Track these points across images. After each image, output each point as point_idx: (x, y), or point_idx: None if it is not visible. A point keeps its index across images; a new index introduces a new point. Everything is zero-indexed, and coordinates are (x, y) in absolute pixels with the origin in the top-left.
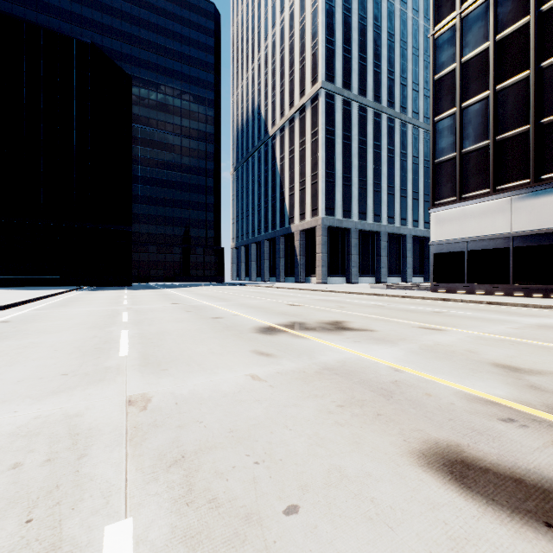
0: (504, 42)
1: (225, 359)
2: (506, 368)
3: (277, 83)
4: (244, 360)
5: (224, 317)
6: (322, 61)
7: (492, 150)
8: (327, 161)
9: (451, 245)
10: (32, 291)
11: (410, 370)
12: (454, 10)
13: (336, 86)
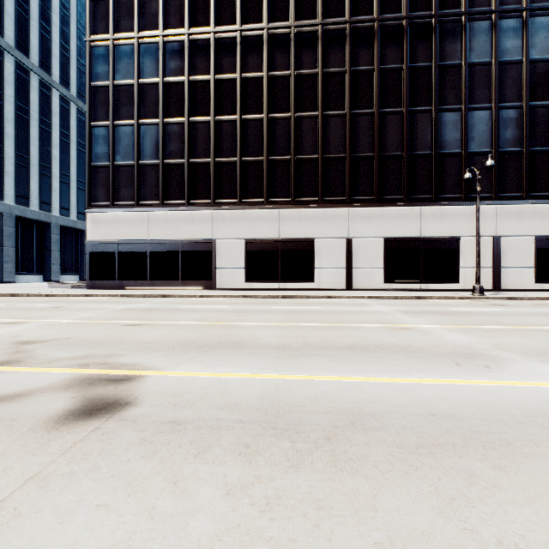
0: (144, 88)
1: None
2: (22, 343)
3: None
4: None
5: None
6: None
7: (137, 171)
8: None
9: (106, 246)
10: None
11: None
12: (108, 33)
13: None
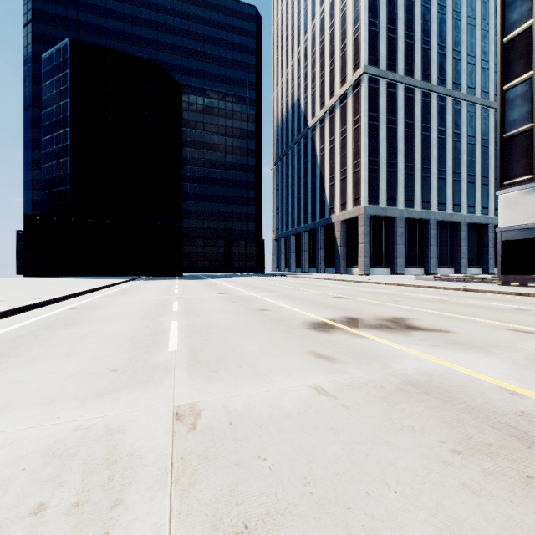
0: None
1: (280, 361)
2: None
3: (317, 74)
4: (301, 364)
5: (270, 309)
6: (365, 45)
7: None
8: (370, 147)
9: (526, 231)
10: (100, 280)
11: None
12: None
13: (380, 69)
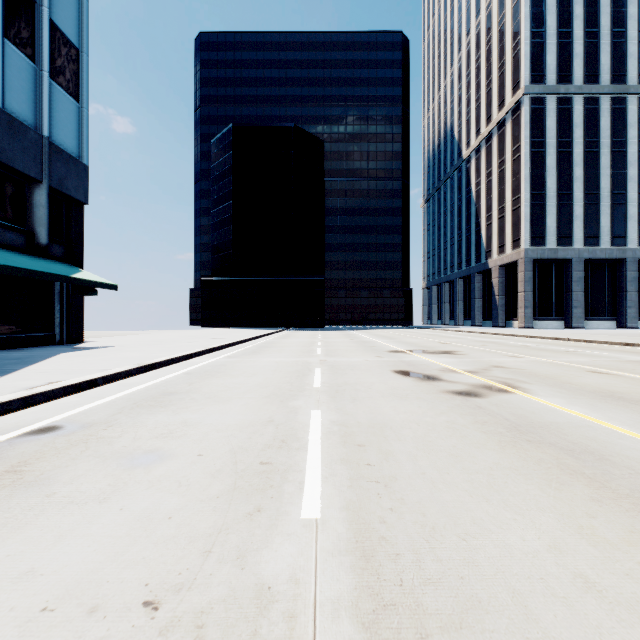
0: None
1: (360, 356)
2: (495, 366)
3: (472, 98)
4: (367, 357)
5: (377, 346)
6: (525, 63)
7: None
8: (533, 180)
9: None
10: (261, 330)
11: (439, 363)
12: None
13: (546, 86)
